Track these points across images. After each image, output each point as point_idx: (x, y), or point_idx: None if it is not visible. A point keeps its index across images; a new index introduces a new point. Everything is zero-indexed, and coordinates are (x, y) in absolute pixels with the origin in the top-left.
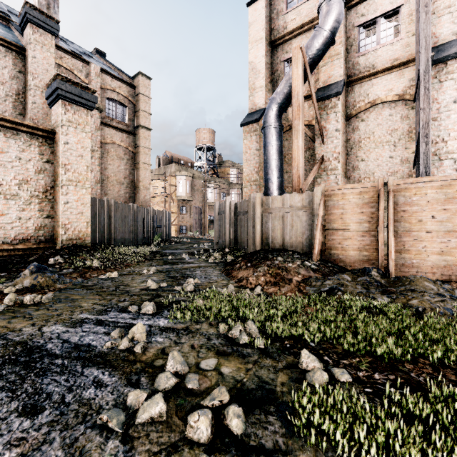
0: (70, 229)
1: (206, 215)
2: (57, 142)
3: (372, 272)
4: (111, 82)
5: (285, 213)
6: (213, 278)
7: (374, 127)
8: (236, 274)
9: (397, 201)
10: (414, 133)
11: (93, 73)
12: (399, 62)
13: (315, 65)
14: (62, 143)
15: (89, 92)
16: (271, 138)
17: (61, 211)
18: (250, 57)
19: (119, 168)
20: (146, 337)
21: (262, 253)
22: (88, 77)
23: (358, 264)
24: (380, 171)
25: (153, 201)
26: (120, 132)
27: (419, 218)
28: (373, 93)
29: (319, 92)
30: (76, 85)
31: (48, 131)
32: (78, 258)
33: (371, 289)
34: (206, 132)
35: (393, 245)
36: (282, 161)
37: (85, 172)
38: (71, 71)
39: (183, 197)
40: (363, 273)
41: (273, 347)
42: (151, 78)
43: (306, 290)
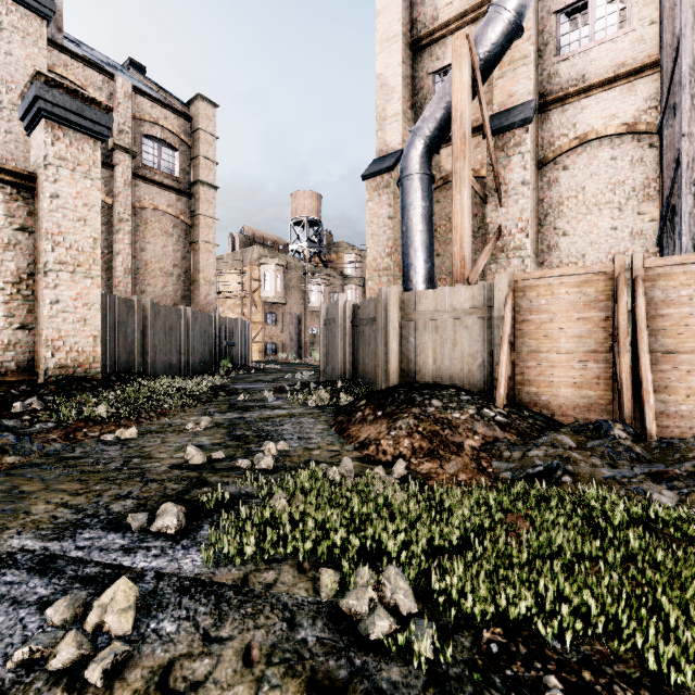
0: (62, 349)
1: (307, 326)
2: (39, 194)
3: (614, 430)
4: (152, 109)
5: (441, 321)
6: (313, 439)
7: (585, 179)
8: (357, 432)
9: (650, 298)
10: (653, 188)
11: (121, 94)
12: (628, 69)
13: (488, 71)
14: (47, 195)
15: (98, 109)
16: (414, 196)
17: (44, 316)
18: (379, 66)
19: (165, 249)
20: (137, 617)
21: (402, 391)
22: (113, 99)
23: (575, 412)
24: (596, 252)
25: (225, 305)
26: (166, 191)
27: (693, 329)
28: (584, 123)
29: (494, 120)
30: (72, 94)
31: (23, 175)
32: (72, 402)
33: (622, 467)
34: (308, 197)
35: (650, 380)
36: (432, 235)
37: (90, 249)
38: (84, 89)
39: (271, 298)
40: (596, 433)
41: (456, 656)
42: (217, 105)
43: (494, 467)
